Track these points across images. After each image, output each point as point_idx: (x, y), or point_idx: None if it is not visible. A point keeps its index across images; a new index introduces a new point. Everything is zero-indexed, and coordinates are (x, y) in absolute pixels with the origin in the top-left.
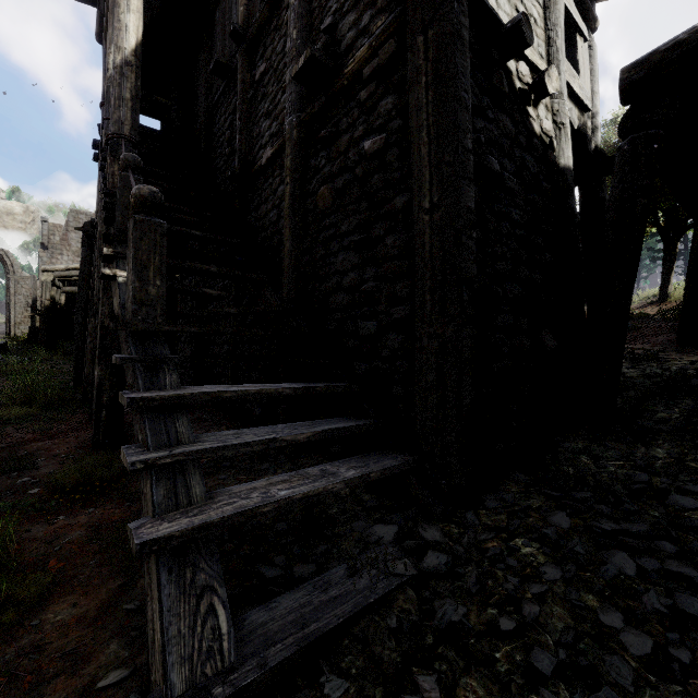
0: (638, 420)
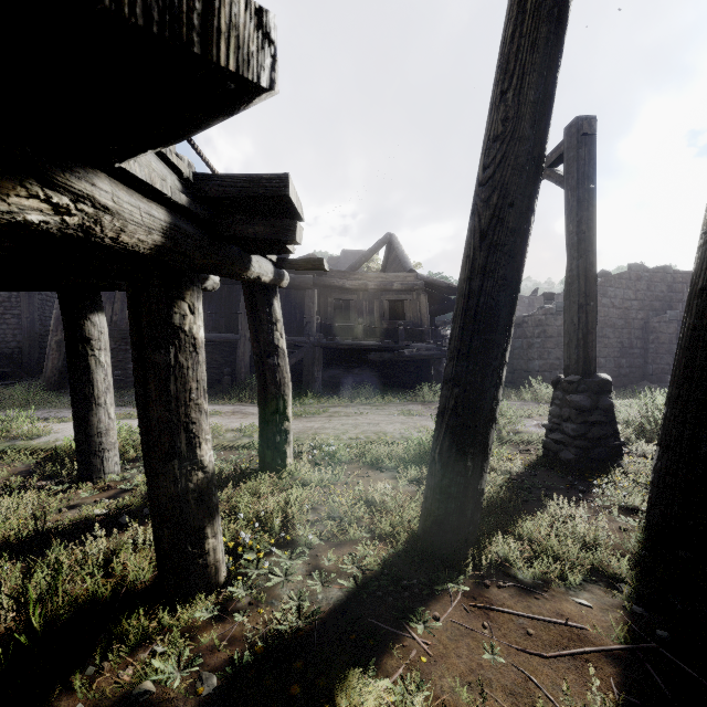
0: None
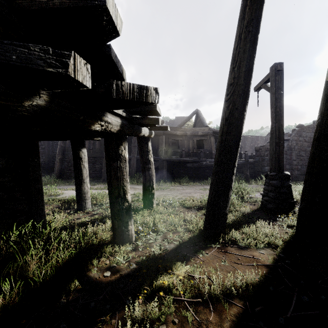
0: None
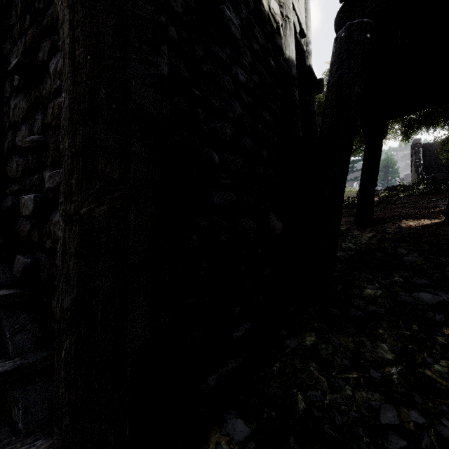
0: (352, 300)
